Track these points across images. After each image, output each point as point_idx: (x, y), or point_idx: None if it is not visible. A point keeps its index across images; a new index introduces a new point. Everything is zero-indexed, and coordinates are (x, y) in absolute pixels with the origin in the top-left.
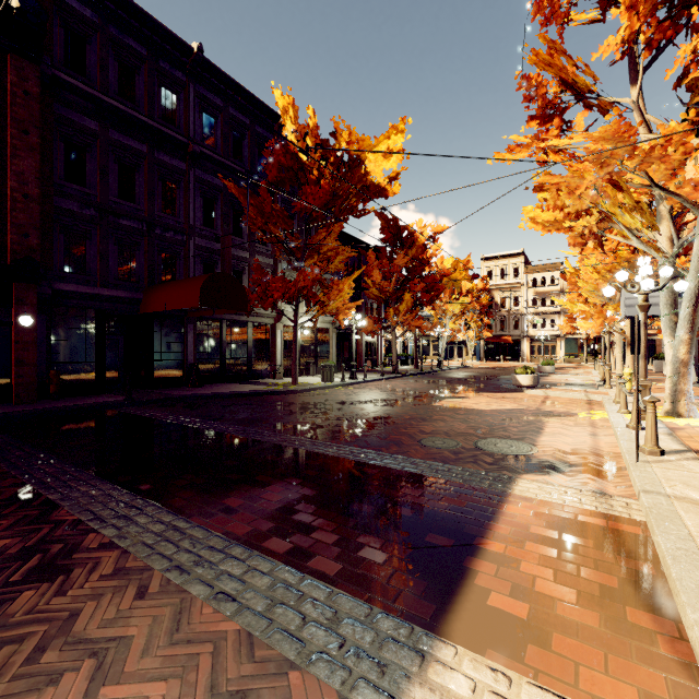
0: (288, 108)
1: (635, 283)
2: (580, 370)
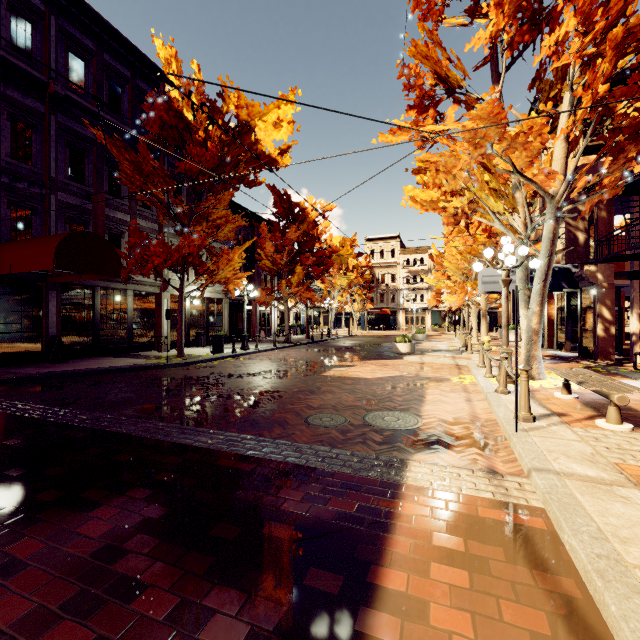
0: (171, 61)
1: (499, 260)
2: (444, 338)
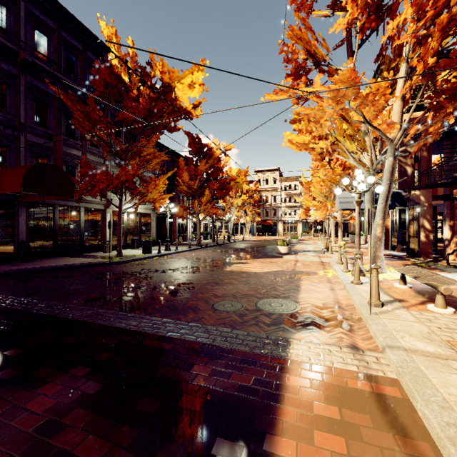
0: (112, 37)
1: (353, 186)
2: (311, 241)
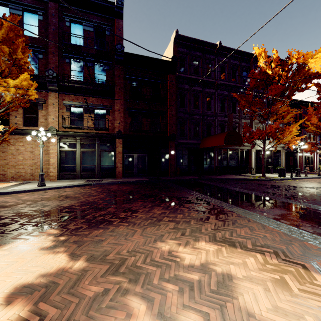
0: (261, 53)
1: None
2: None
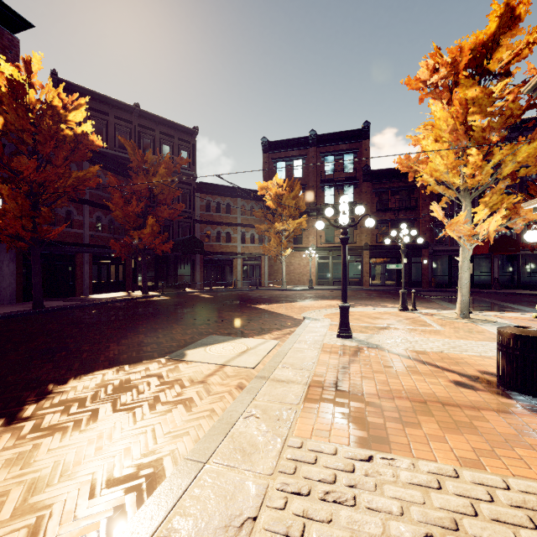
0: None
1: None
2: None
